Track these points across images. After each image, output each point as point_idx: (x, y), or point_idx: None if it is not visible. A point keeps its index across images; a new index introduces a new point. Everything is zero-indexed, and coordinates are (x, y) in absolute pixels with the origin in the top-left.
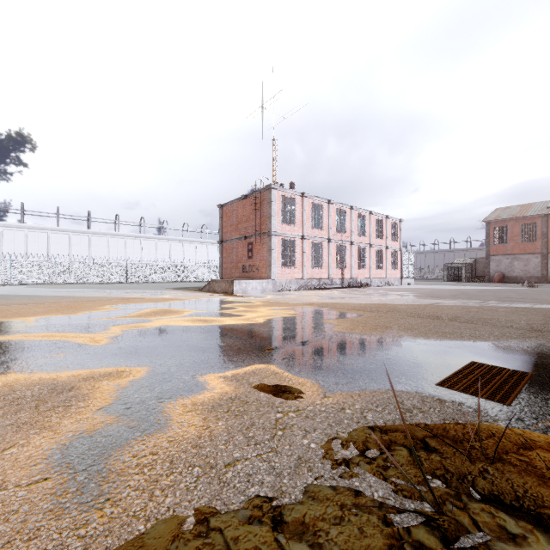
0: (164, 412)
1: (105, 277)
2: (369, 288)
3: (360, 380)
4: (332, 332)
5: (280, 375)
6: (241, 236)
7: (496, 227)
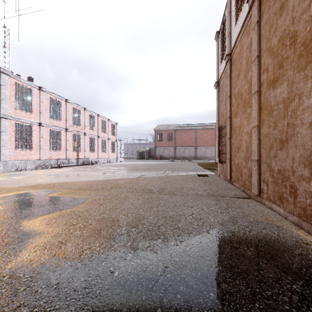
0: None
1: None
2: (97, 165)
3: None
4: (11, 271)
5: None
6: None
7: (158, 133)
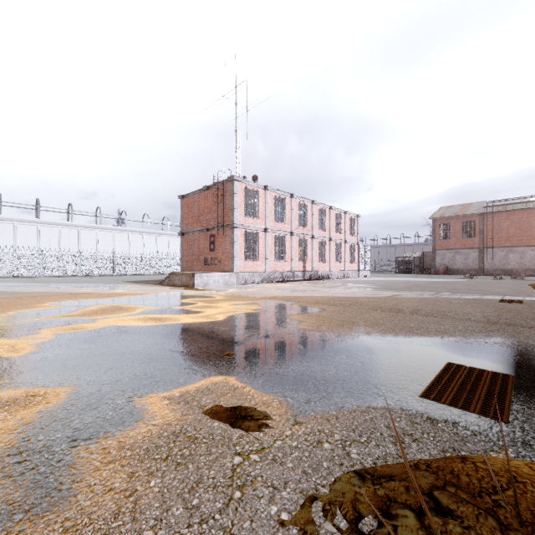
0: (73, 465)
1: (55, 269)
2: (329, 280)
3: (335, 394)
4: (297, 330)
5: (240, 391)
6: (203, 228)
7: (441, 224)
